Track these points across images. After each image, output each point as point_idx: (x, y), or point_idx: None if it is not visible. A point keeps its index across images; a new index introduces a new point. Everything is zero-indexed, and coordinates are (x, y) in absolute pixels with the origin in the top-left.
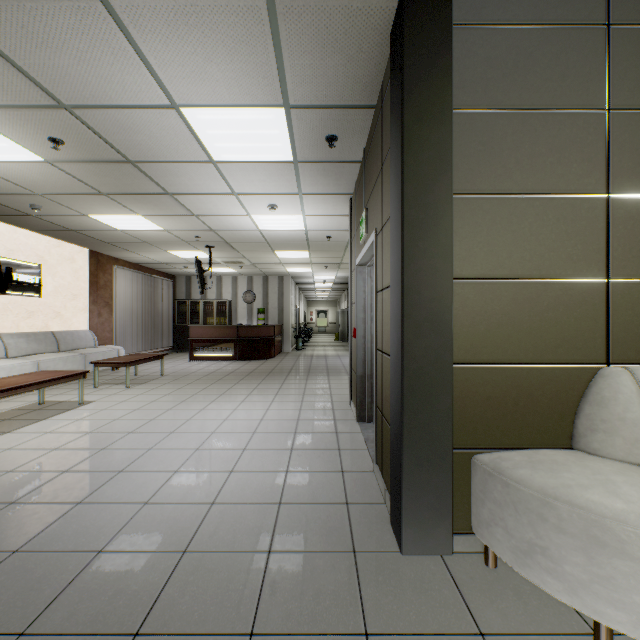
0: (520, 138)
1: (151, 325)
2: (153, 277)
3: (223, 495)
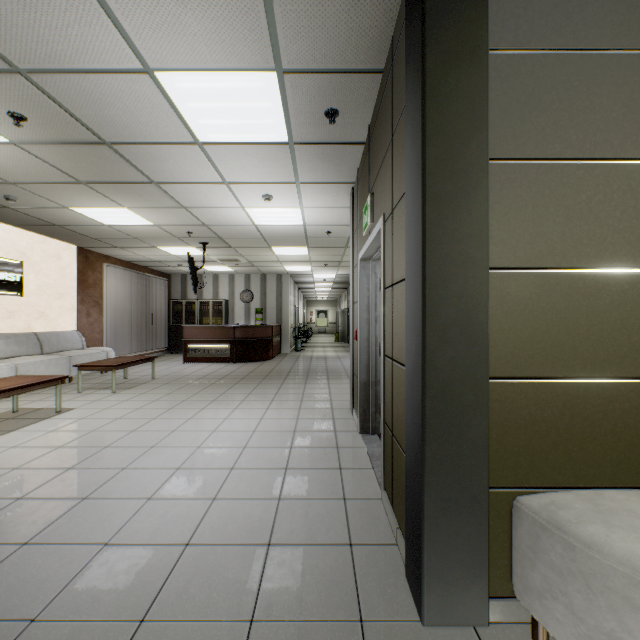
0: (575, 87)
1: (144, 325)
2: (146, 276)
3: (201, 532)
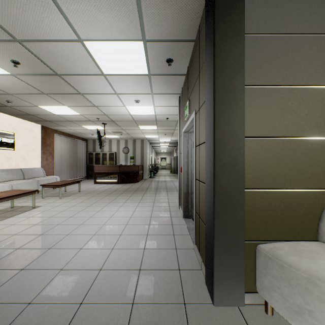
0: (285, 51)
1: (74, 165)
2: (75, 140)
3: (107, 264)
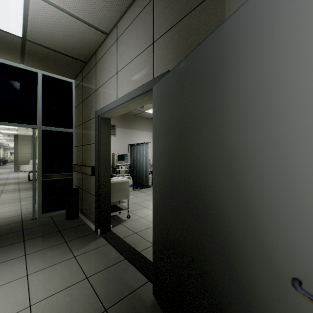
0: (25, 144)
1: None
2: None
3: None
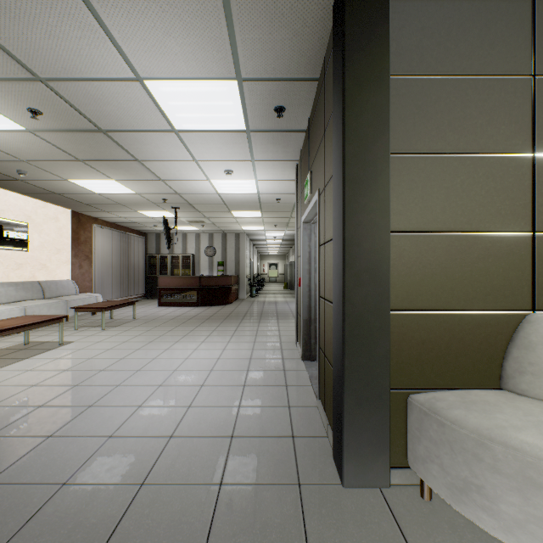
0: (452, 102)
1: (126, 275)
2: (127, 234)
3: (181, 429)
